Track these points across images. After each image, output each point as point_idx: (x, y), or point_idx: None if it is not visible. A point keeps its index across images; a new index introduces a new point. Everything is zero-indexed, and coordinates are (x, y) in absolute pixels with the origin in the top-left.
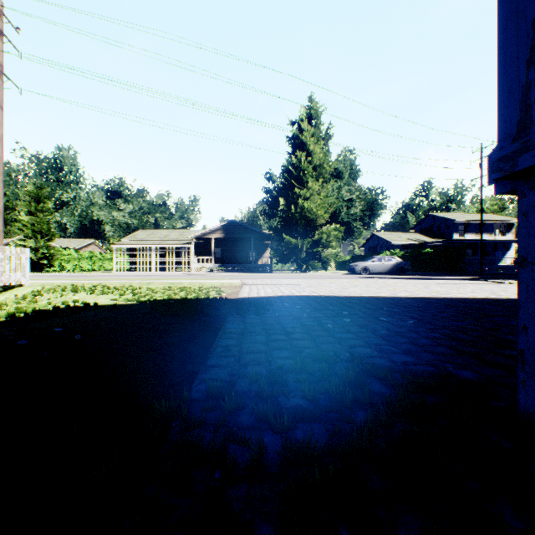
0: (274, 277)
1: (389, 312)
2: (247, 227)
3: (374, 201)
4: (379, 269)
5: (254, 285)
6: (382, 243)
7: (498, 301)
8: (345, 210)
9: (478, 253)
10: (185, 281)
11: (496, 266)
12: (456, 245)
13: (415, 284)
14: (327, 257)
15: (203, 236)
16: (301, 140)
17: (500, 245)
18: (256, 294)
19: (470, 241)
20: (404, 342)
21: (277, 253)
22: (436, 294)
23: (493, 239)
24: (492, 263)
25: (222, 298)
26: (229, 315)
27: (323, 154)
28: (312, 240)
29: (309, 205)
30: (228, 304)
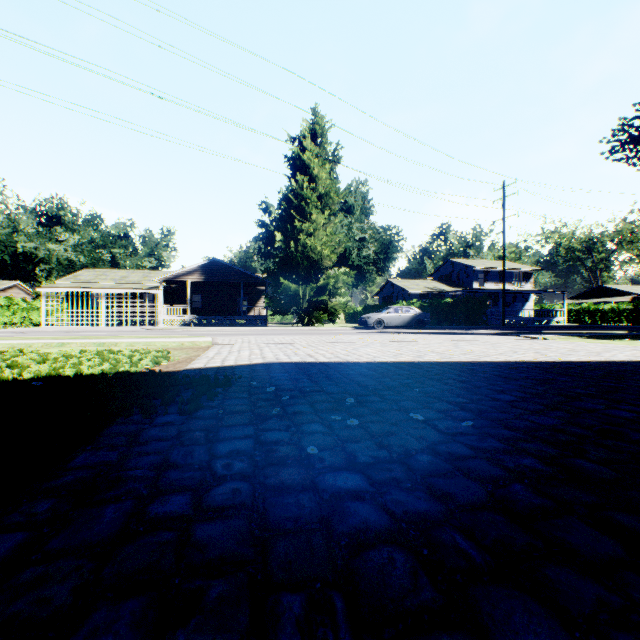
0: (265, 333)
1: (423, 394)
2: (236, 269)
3: (390, 242)
4: (396, 322)
5: (229, 345)
6: (398, 292)
7: (557, 366)
8: (357, 251)
9: (499, 304)
10: (125, 340)
11: (516, 318)
12: (477, 294)
13: (440, 341)
14: (335, 307)
15: (175, 278)
16: (303, 160)
17: (519, 295)
18: (219, 362)
19: (490, 290)
20: (481, 501)
21: (273, 302)
22: (474, 356)
23: (513, 289)
24: (512, 315)
25: (153, 371)
26: (122, 417)
27: (331, 180)
28: (316, 286)
29: (313, 242)
30: (147, 386)
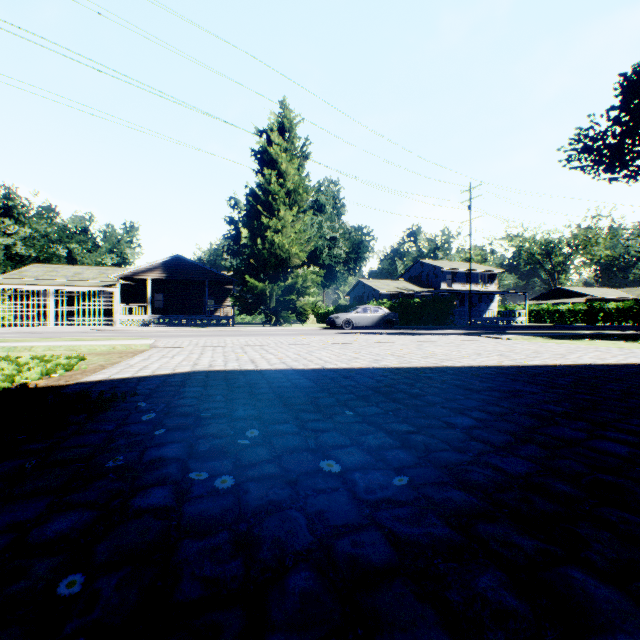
0: (224, 334)
1: (359, 418)
2: (200, 266)
3: (361, 242)
4: (365, 322)
5: (170, 349)
6: (369, 292)
7: (524, 372)
8: (327, 250)
9: (465, 305)
10: (46, 343)
11: (482, 318)
12: (445, 295)
13: (404, 342)
14: (304, 306)
15: (134, 275)
16: (270, 154)
17: (485, 296)
18: (133, 371)
19: (458, 291)
20: None
21: (239, 301)
22: (435, 360)
23: (479, 290)
24: (478, 316)
25: (24, 387)
26: None
27: (299, 176)
28: (285, 285)
29: (281, 239)
30: None
